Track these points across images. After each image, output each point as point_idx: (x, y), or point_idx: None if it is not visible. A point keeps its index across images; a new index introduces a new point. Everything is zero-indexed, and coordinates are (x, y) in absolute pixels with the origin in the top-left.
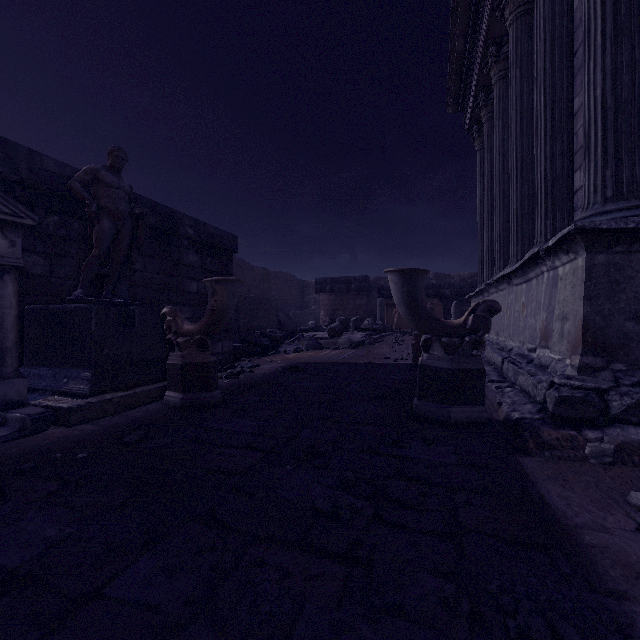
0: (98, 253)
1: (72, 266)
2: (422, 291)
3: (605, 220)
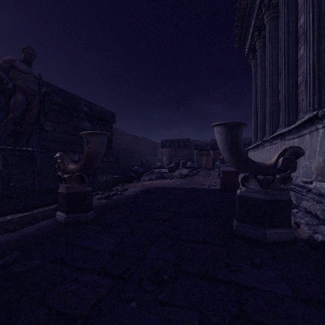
0: (12, 116)
1: (0, 126)
2: (241, 140)
3: None
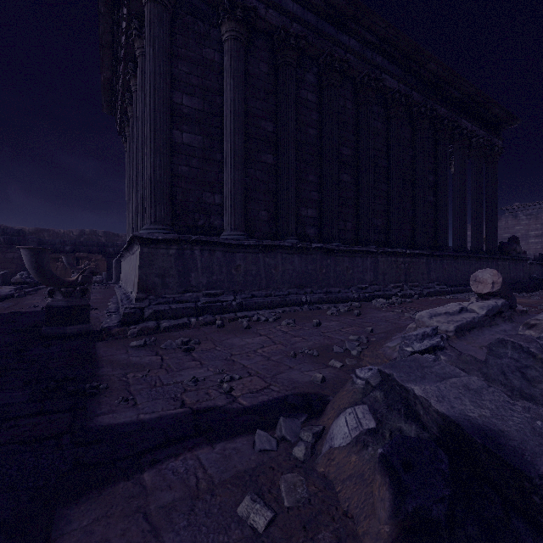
0: None
1: None
2: (48, 261)
3: (145, 234)
